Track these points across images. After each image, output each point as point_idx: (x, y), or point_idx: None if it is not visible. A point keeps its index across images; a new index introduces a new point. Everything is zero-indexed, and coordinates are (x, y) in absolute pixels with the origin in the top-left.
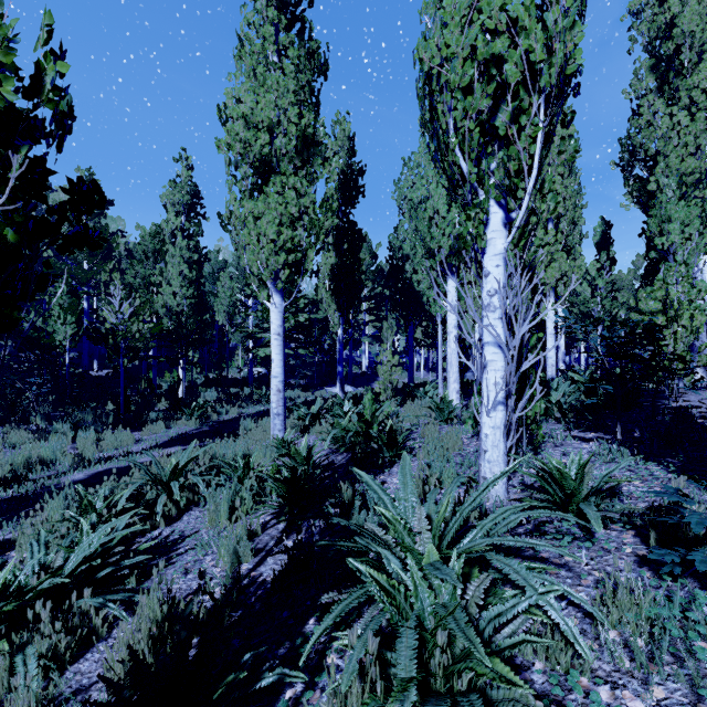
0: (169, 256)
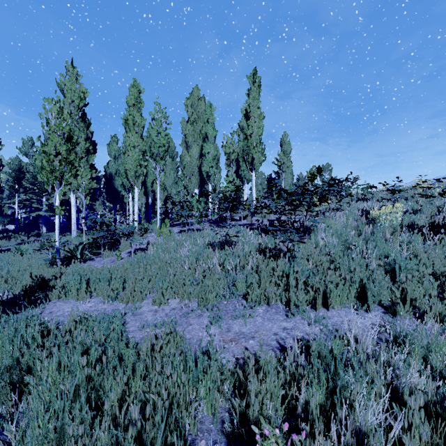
0: None
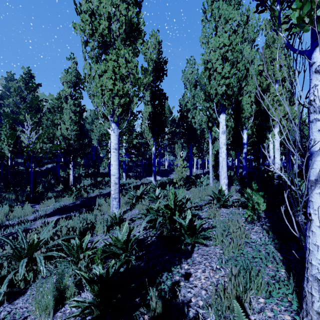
0: (64, 109)
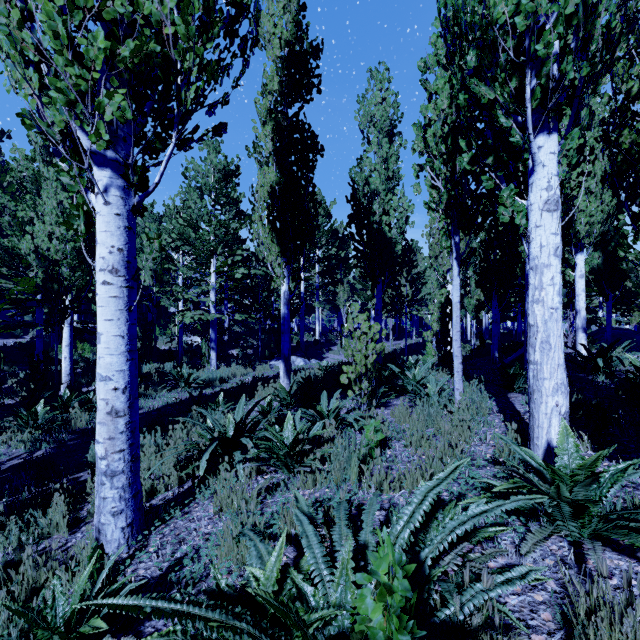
0: (43, 182)
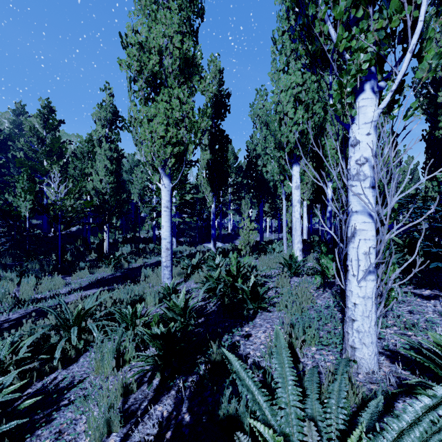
0: (97, 155)
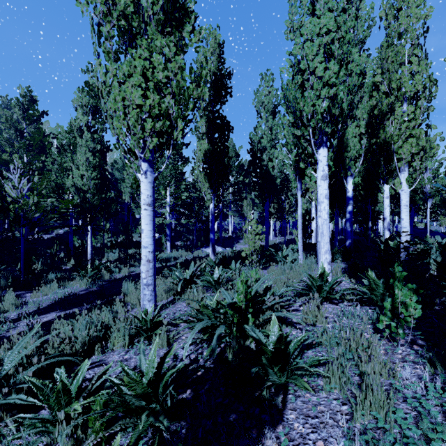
0: (78, 147)
